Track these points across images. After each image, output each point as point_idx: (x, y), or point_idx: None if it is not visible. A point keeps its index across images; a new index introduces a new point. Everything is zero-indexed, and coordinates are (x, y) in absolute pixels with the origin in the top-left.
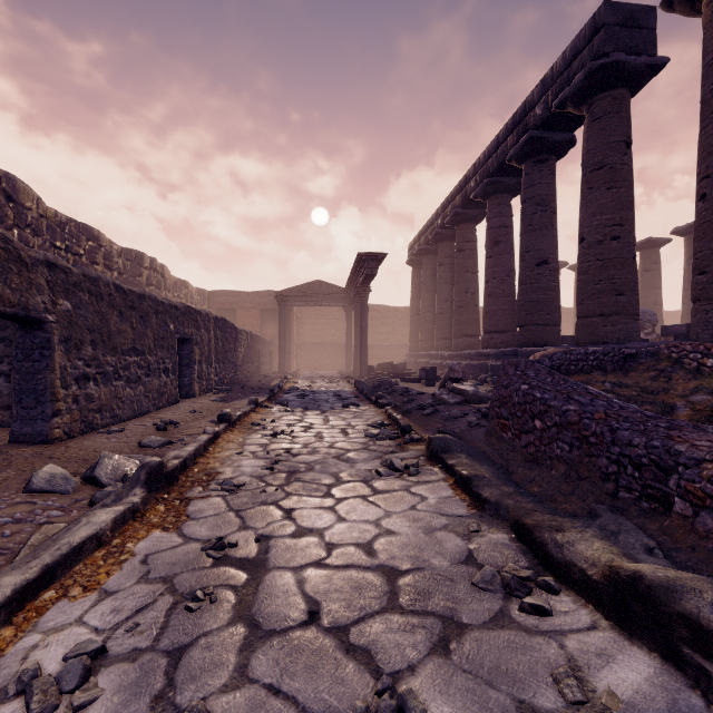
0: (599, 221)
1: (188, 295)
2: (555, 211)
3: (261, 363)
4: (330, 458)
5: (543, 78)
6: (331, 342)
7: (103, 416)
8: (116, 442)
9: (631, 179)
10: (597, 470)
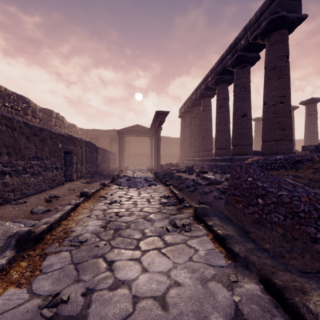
0: (274, 94)
1: (75, 131)
2: (250, 91)
3: (110, 163)
4: (140, 218)
5: (245, 26)
6: (143, 153)
7: (15, 194)
8: (17, 210)
9: (289, 74)
10: (307, 235)
